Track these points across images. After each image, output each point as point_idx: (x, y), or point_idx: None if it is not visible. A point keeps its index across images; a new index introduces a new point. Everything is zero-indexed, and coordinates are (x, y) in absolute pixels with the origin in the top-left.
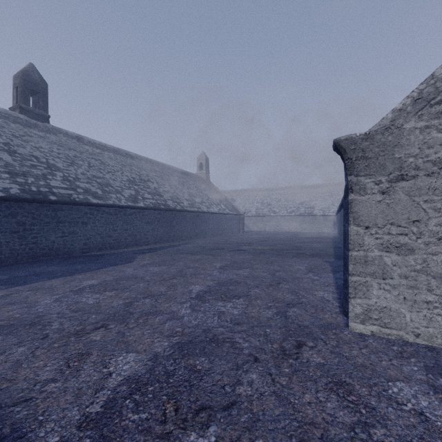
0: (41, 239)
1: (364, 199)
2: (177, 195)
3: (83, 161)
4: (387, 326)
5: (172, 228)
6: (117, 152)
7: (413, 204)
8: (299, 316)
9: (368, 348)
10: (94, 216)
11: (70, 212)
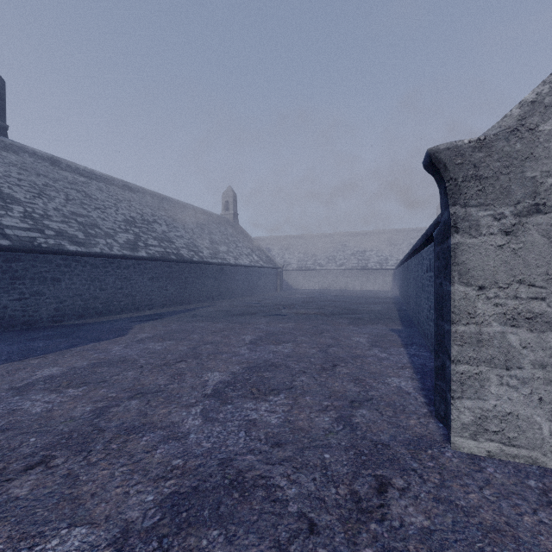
0: None
1: (476, 243)
2: (195, 241)
3: (58, 193)
4: (513, 443)
5: (187, 286)
6: (110, 183)
7: None
8: (372, 424)
9: (492, 486)
10: (71, 269)
11: (33, 263)
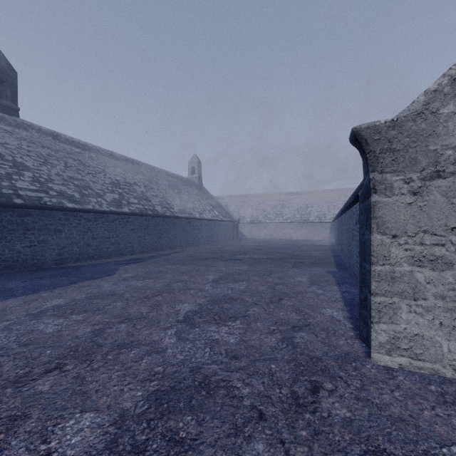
0: (3, 249)
1: (390, 202)
2: (167, 199)
3: (59, 161)
4: (419, 358)
5: (161, 236)
6: (99, 153)
7: (451, 207)
8: (309, 344)
9: (401, 389)
10: (69, 222)
11: (40, 218)
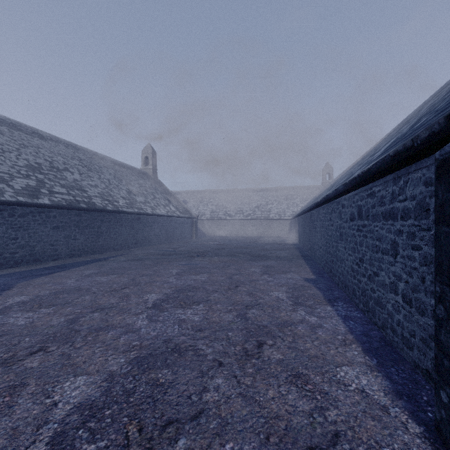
0: None
1: None
2: (110, 191)
3: None
4: None
5: (99, 235)
6: (15, 128)
7: None
8: None
9: None
10: None
11: None
